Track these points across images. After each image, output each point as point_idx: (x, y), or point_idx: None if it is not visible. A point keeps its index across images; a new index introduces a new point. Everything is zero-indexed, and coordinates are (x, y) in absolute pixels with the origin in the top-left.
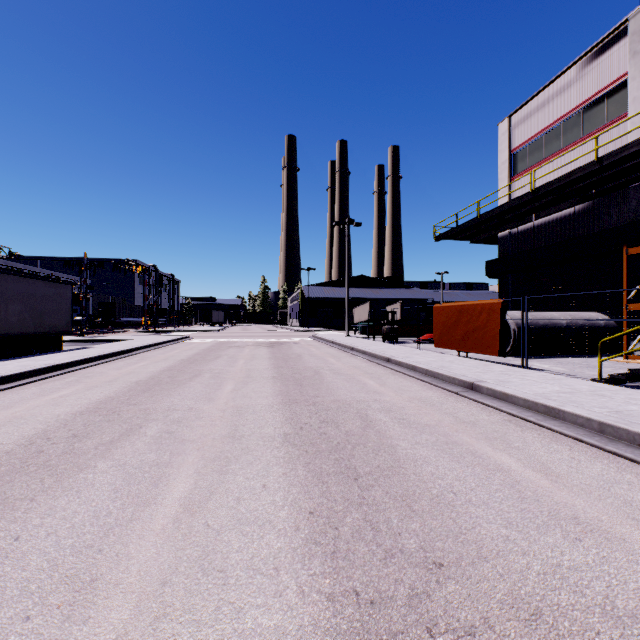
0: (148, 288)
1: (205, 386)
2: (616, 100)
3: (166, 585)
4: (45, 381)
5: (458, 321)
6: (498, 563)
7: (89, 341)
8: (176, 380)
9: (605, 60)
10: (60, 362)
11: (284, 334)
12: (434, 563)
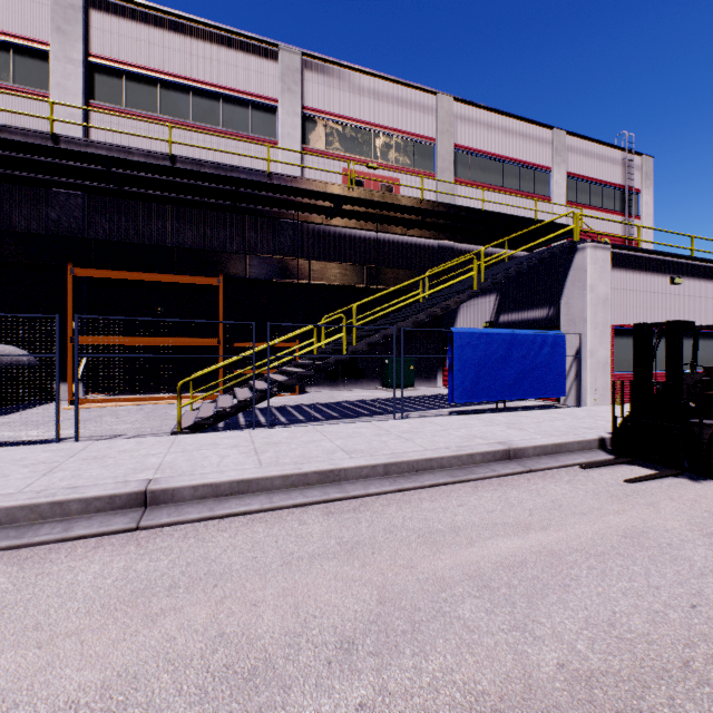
0: None
1: None
2: (30, 66)
3: None
4: None
5: None
6: None
7: None
8: None
9: None
10: None
11: None
12: None
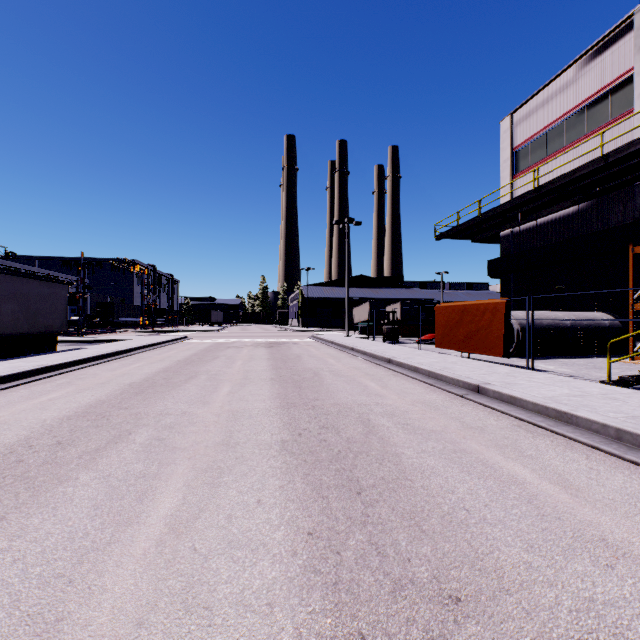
0: (146, 288)
1: (201, 388)
2: (621, 96)
3: (142, 627)
4: (35, 383)
5: (461, 321)
6: (523, 597)
7: (86, 341)
8: (171, 382)
9: (609, 56)
10: (52, 363)
11: (283, 334)
12: (450, 597)
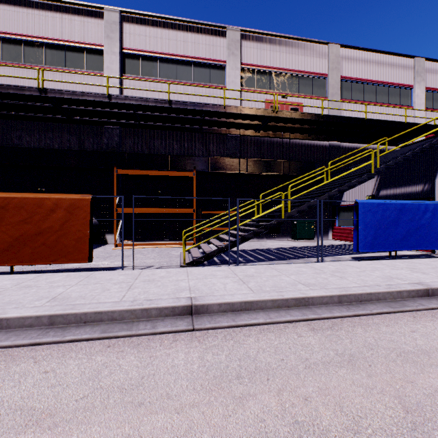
0: None
1: None
2: (94, 59)
3: None
4: None
5: None
6: None
7: None
8: None
9: (86, 23)
10: None
11: None
12: None
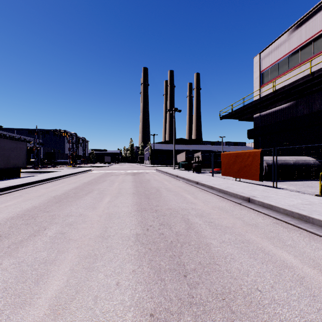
0: (71, 144)
1: (93, 199)
2: (319, 42)
3: None
4: (1, 196)
5: (235, 161)
6: None
7: (37, 172)
8: (77, 195)
9: (313, 21)
10: (14, 184)
11: (141, 168)
12: None
